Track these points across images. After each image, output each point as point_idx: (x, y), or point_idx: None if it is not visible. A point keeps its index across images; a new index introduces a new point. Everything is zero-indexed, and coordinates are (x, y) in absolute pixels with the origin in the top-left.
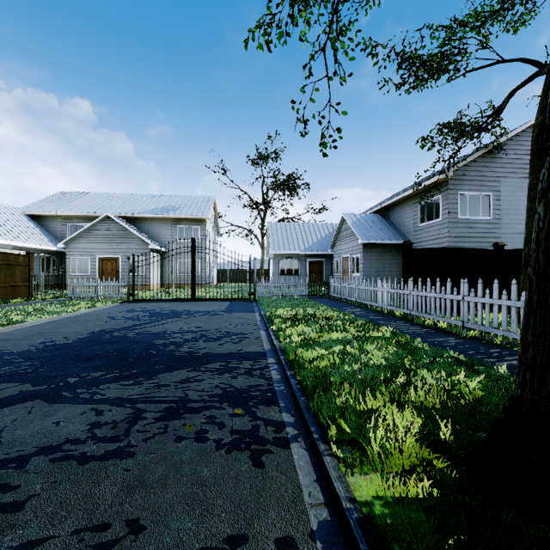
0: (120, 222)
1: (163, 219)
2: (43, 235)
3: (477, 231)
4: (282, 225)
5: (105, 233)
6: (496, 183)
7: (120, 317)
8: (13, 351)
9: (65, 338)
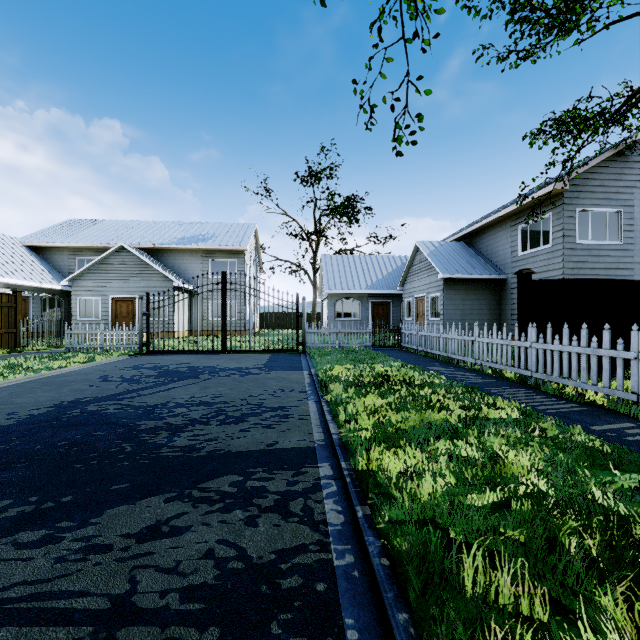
0: (138, 253)
1: (192, 251)
2: (45, 271)
3: (602, 260)
4: (338, 258)
5: (119, 267)
6: (628, 196)
7: (116, 377)
8: None
9: (10, 414)
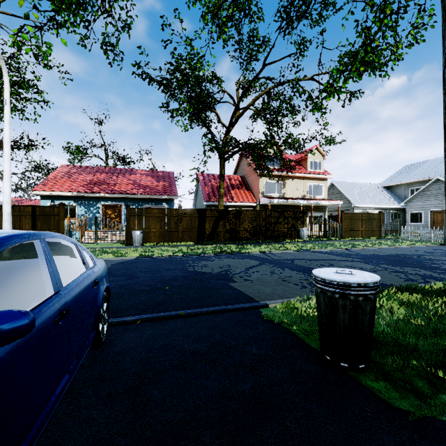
0: None
1: None
2: (392, 199)
3: None
4: None
5: (435, 192)
6: None
7: (422, 251)
8: (362, 254)
9: (383, 253)
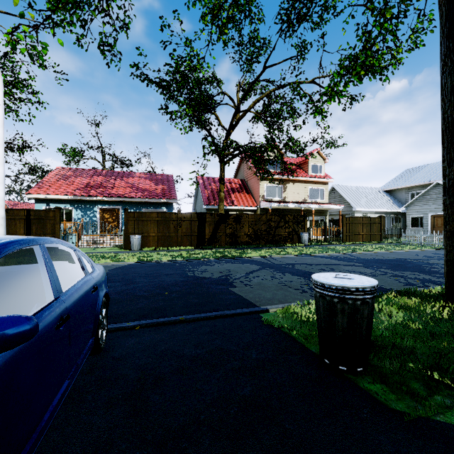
0: None
1: None
2: (392, 203)
3: None
4: None
5: (435, 196)
6: None
7: (422, 255)
8: (362, 258)
9: (383, 258)
